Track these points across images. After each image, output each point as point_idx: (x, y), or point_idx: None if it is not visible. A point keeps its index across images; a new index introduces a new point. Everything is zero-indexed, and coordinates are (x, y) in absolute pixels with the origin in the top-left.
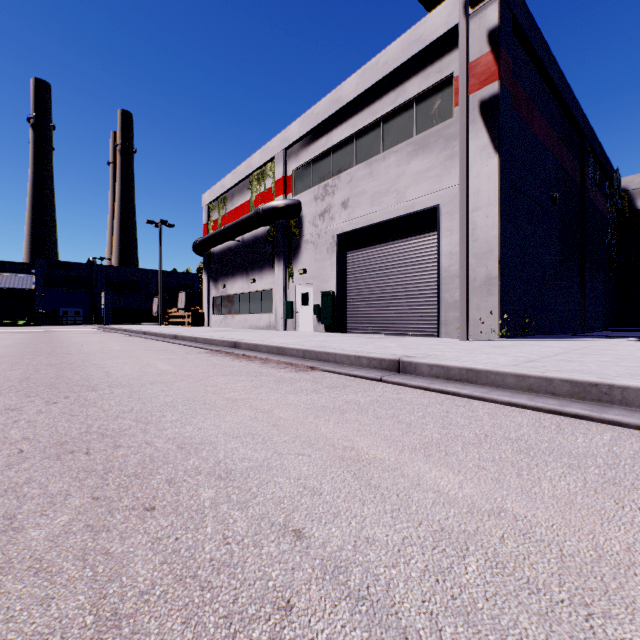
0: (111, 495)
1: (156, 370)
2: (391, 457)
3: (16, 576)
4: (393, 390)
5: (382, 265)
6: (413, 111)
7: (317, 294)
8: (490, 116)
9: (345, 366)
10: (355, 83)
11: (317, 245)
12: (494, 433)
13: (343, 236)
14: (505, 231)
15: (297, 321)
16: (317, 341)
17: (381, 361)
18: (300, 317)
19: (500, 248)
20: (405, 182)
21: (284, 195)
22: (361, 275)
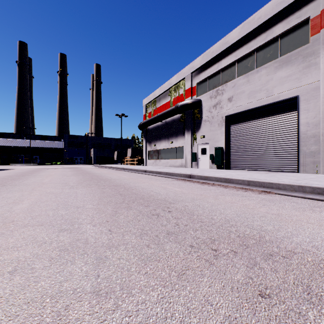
0: None
1: (176, 190)
2: None
3: None
4: None
5: (255, 132)
6: (278, 43)
7: (211, 148)
8: None
9: (290, 191)
10: (238, 32)
11: (211, 122)
12: None
13: (228, 117)
14: None
15: (198, 163)
16: (237, 175)
17: None
18: (200, 161)
19: None
20: (272, 84)
21: (191, 97)
22: (240, 138)
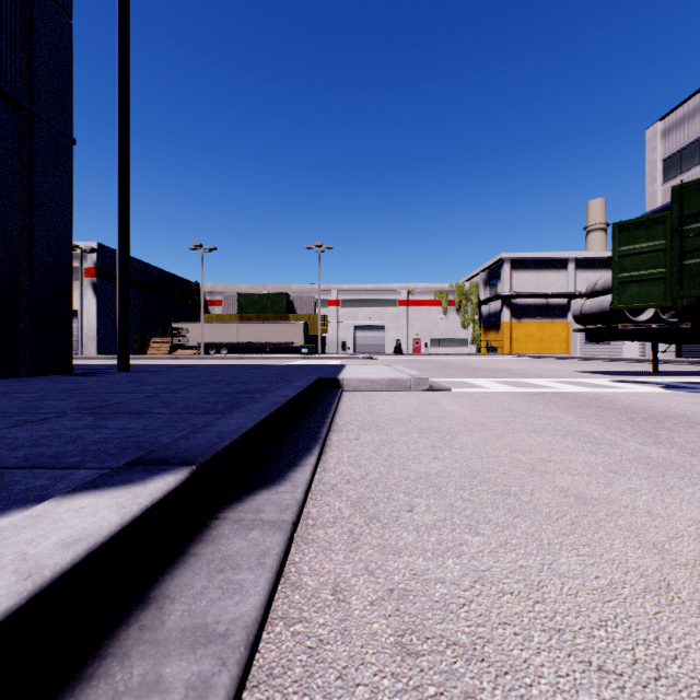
0: None
1: None
2: None
3: None
4: None
5: None
6: None
7: None
8: (95, 287)
9: None
10: None
11: None
12: None
13: None
14: (101, 323)
15: None
16: None
17: None
18: None
19: (98, 328)
20: None
21: None
22: None
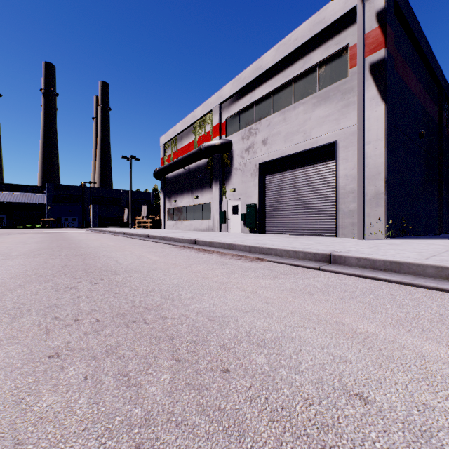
0: (187, 358)
1: (149, 260)
2: (380, 331)
3: (163, 428)
4: (334, 277)
5: (292, 185)
6: (317, 73)
7: (243, 206)
8: (378, 74)
9: (285, 258)
10: (272, 55)
11: (243, 171)
12: (445, 313)
13: (263, 164)
14: (389, 159)
15: (229, 225)
16: (253, 239)
17: (315, 255)
18: (231, 222)
19: (386, 171)
20: (310, 125)
21: (219, 136)
22: (276, 192)
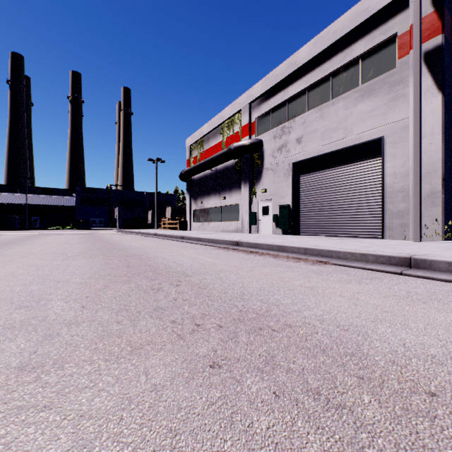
0: (367, 375)
1: (206, 261)
2: None
3: None
4: (427, 283)
5: (330, 184)
6: (359, 66)
7: (275, 207)
8: (434, 63)
9: (351, 261)
10: (308, 50)
11: (275, 171)
12: None
13: (297, 164)
14: (447, 154)
15: (259, 226)
16: (298, 241)
17: (390, 258)
18: (261, 224)
19: (443, 168)
20: (352, 121)
21: (249, 136)
22: (312, 192)
